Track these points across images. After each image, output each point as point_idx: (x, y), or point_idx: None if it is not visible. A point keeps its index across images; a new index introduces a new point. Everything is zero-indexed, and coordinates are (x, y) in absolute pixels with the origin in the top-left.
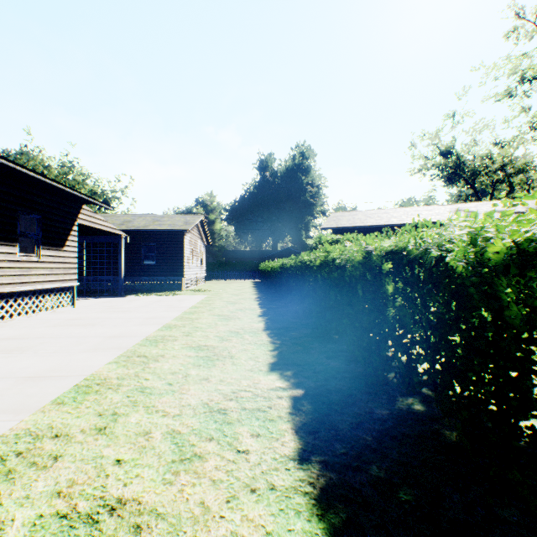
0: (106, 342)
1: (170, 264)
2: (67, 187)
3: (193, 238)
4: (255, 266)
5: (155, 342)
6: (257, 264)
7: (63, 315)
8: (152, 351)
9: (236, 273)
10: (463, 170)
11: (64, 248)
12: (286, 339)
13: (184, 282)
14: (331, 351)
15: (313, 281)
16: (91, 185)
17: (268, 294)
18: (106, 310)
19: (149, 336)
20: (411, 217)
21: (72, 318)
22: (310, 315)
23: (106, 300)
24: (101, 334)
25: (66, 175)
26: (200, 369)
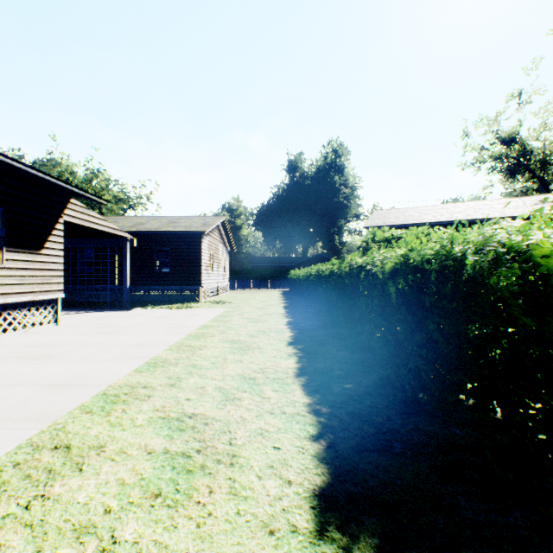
0: (34, 400)
1: (186, 272)
2: (31, 168)
3: (213, 242)
4: (284, 274)
5: (112, 403)
6: (285, 272)
7: (30, 339)
8: (91, 429)
9: (262, 282)
10: (529, 161)
11: (41, 251)
12: (336, 401)
13: (201, 292)
14: (438, 448)
15: (377, 297)
16: (116, 191)
17: (299, 307)
18: (91, 331)
19: (113, 384)
20: (481, 212)
21: (37, 343)
22: (368, 349)
23: (105, 315)
24: (44, 378)
25: (91, 181)
26: (150, 514)
